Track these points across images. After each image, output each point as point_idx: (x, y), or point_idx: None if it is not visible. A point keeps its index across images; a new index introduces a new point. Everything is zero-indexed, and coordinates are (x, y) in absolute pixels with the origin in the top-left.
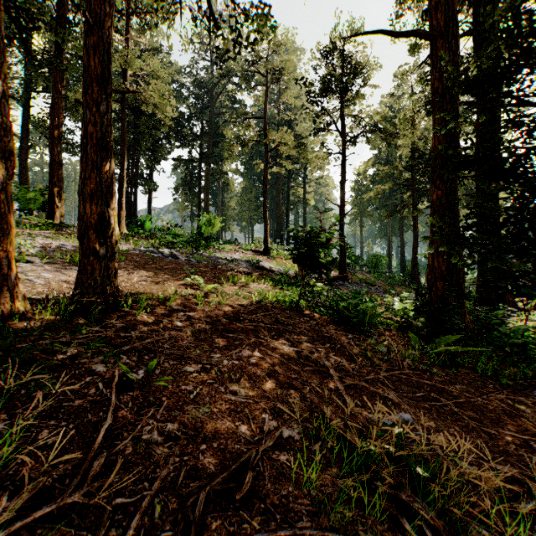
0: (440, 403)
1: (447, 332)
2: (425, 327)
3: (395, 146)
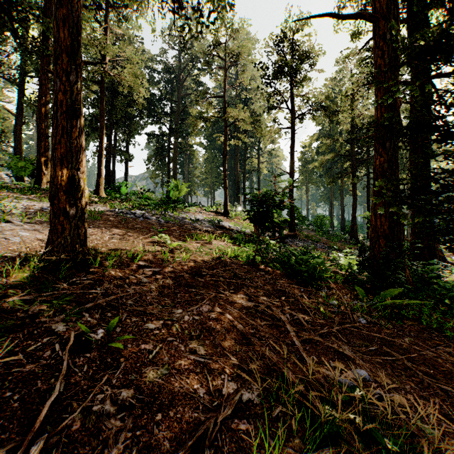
0: (394, 358)
1: (390, 286)
2: (369, 280)
3: (337, 122)
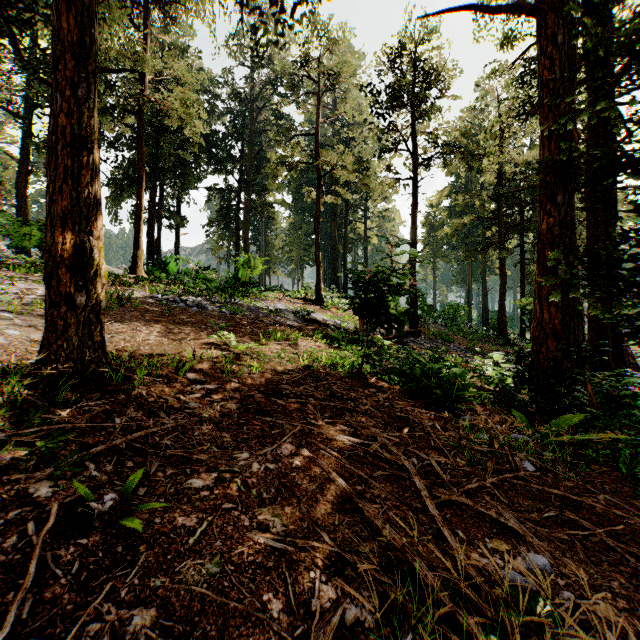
0: (586, 532)
1: (565, 410)
2: (533, 401)
3: (478, 171)
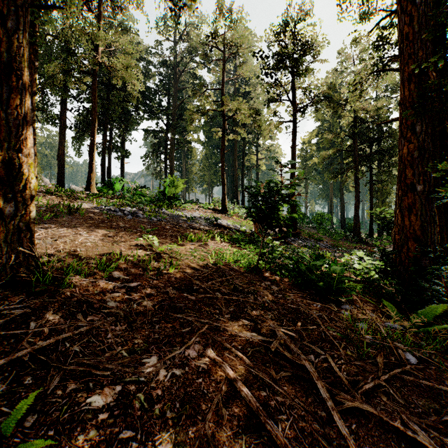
0: None
1: (426, 300)
2: (398, 292)
3: (339, 116)
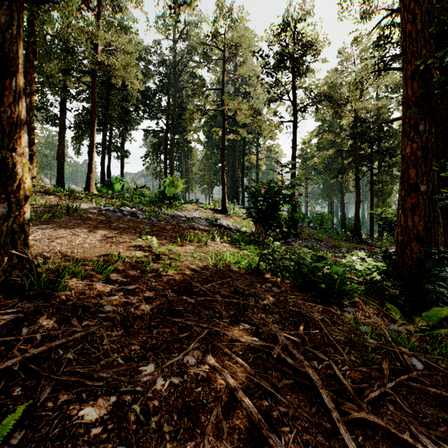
0: None
1: (430, 303)
2: (402, 294)
3: (339, 116)
